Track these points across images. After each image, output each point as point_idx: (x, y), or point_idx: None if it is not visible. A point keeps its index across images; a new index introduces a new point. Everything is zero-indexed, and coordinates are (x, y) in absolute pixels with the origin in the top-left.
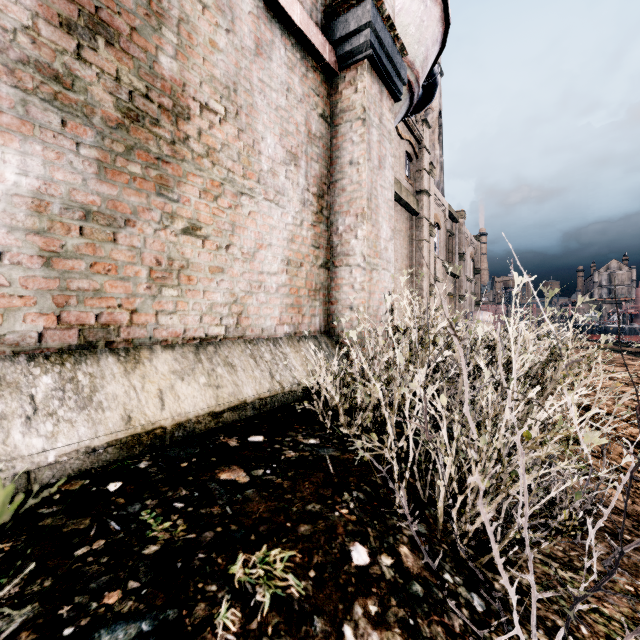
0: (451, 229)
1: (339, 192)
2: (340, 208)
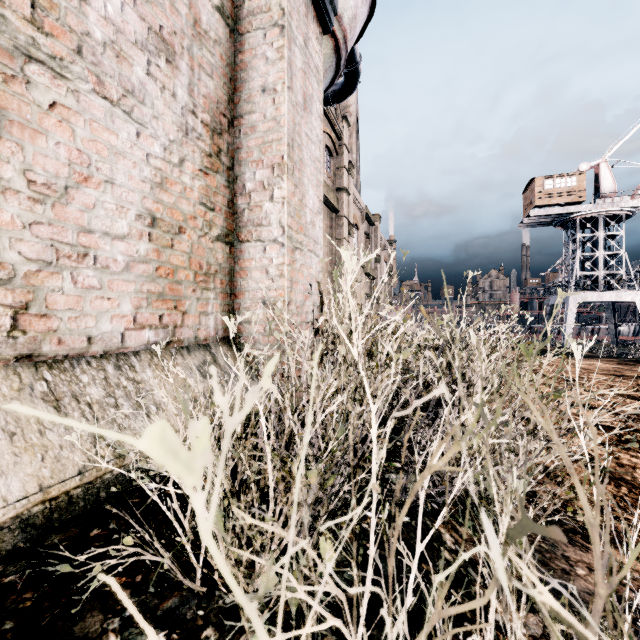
0: (368, 231)
1: (246, 132)
2: (248, 155)
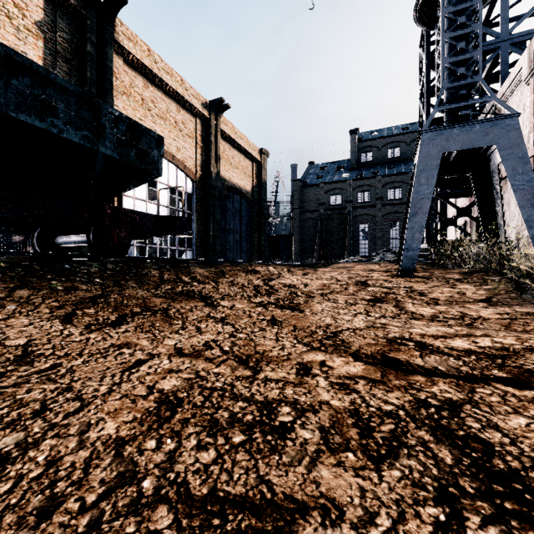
0: None
1: None
2: None
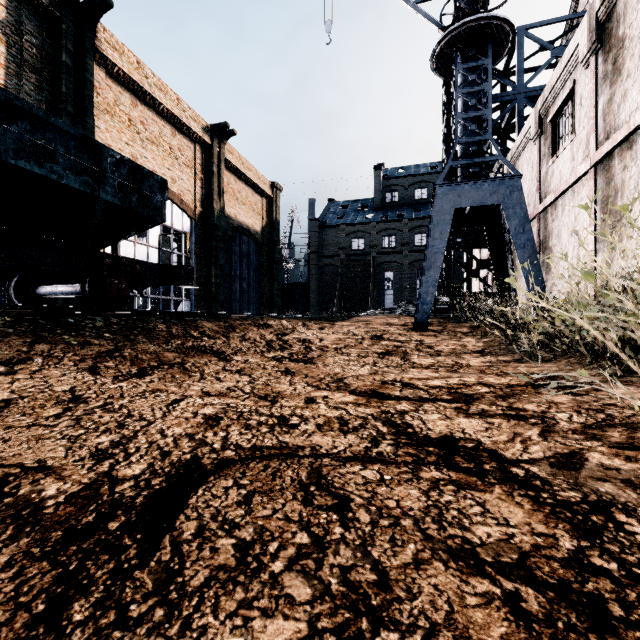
0: None
1: None
2: None
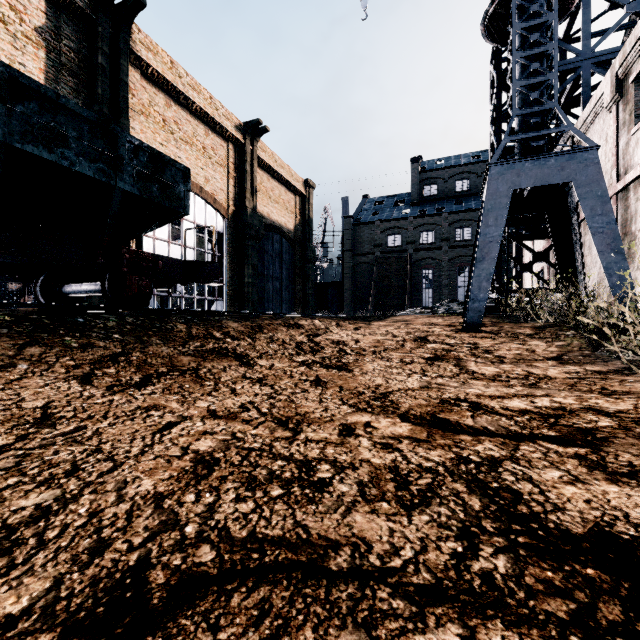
0: None
1: None
2: None
